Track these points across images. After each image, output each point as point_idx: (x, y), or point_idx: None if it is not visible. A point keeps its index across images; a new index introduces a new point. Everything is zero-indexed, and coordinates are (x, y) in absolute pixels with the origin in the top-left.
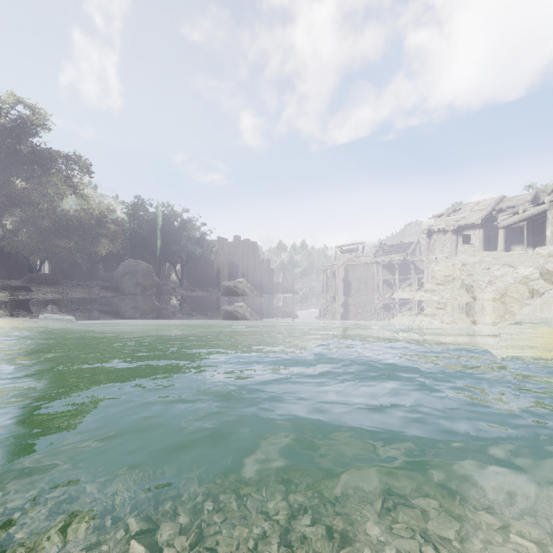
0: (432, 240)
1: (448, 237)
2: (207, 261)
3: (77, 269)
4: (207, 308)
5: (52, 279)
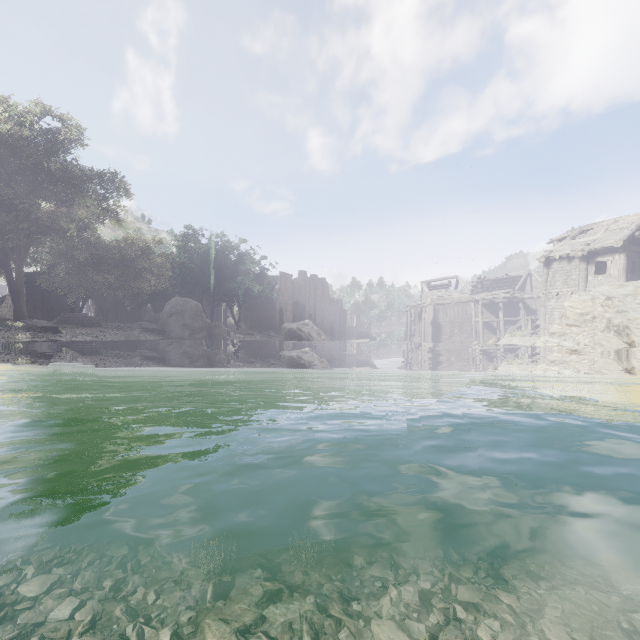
0: (551, 270)
1: (573, 265)
2: (268, 300)
3: (123, 310)
4: (263, 354)
5: (89, 320)
